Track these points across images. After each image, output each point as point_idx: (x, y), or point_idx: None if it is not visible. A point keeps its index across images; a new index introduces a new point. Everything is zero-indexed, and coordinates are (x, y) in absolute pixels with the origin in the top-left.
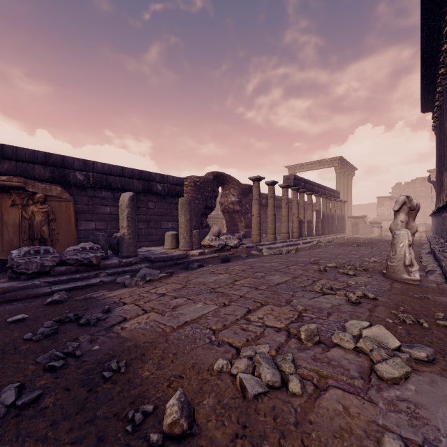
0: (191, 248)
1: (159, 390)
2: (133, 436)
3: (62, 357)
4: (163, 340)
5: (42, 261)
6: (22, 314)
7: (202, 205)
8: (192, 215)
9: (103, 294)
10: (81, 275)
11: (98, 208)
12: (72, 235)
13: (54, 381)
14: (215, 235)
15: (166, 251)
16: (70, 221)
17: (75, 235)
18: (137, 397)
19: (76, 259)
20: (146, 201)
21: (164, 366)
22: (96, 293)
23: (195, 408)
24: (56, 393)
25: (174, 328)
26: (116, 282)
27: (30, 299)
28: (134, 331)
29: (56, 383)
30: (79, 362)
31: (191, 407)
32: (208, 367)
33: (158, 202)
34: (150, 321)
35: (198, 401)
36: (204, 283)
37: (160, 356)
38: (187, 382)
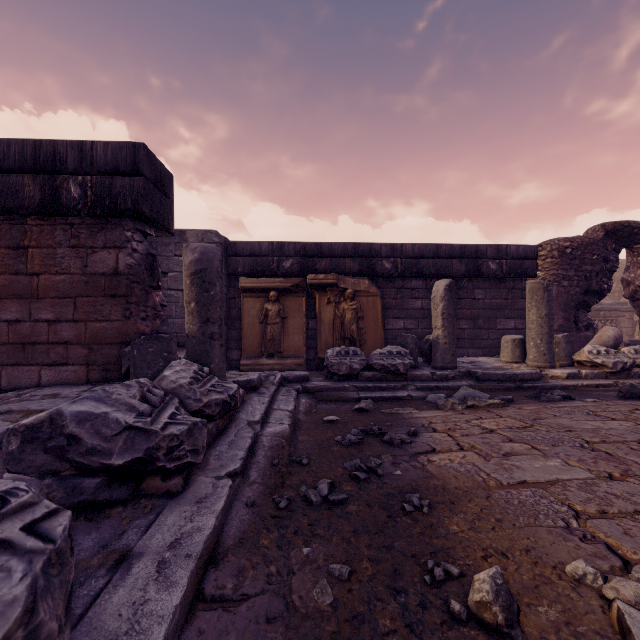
0: (550, 364)
1: (469, 555)
2: (431, 591)
3: (365, 471)
4: (483, 495)
5: (351, 363)
6: (334, 416)
7: (576, 289)
8: (552, 308)
9: (410, 412)
10: (387, 384)
11: (407, 302)
12: (379, 335)
13: (357, 491)
14: (606, 343)
15: (502, 365)
16: (377, 319)
17: (382, 335)
18: (439, 549)
19: (382, 364)
20: (471, 289)
21: (480, 529)
22: (402, 409)
23: (522, 608)
24: (358, 504)
25: (503, 484)
26: (427, 400)
27: (341, 402)
28: (443, 469)
29: (359, 494)
30: (380, 482)
31: (512, 600)
32: (555, 562)
33: (490, 288)
34: (466, 463)
35: (529, 602)
36: (569, 428)
37: (475, 514)
38: (513, 566)
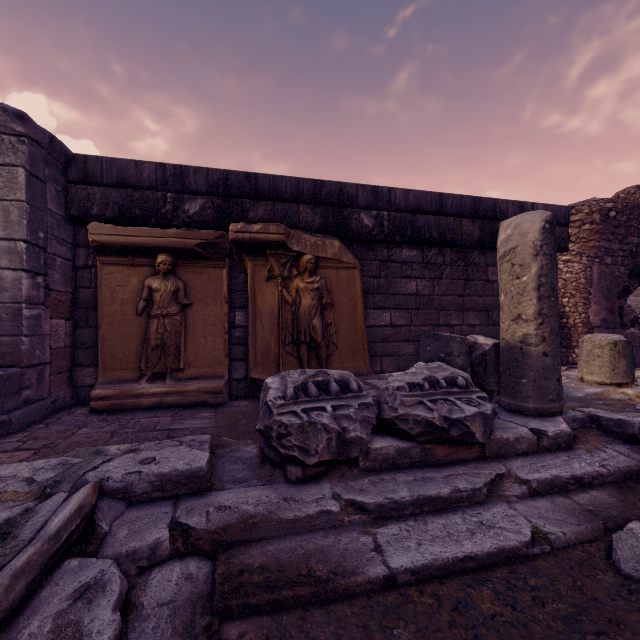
0: None
1: None
2: None
3: None
4: None
5: (338, 422)
6: None
7: (621, 268)
8: None
9: None
10: (452, 488)
11: (395, 283)
12: (359, 335)
13: None
14: None
15: (601, 390)
16: (354, 308)
17: (364, 336)
18: None
19: (426, 421)
20: (483, 266)
21: None
22: None
23: None
24: None
25: None
26: (636, 575)
27: (325, 625)
28: None
29: None
30: None
31: None
32: None
33: None
34: None
35: None
36: None
37: None
38: None
